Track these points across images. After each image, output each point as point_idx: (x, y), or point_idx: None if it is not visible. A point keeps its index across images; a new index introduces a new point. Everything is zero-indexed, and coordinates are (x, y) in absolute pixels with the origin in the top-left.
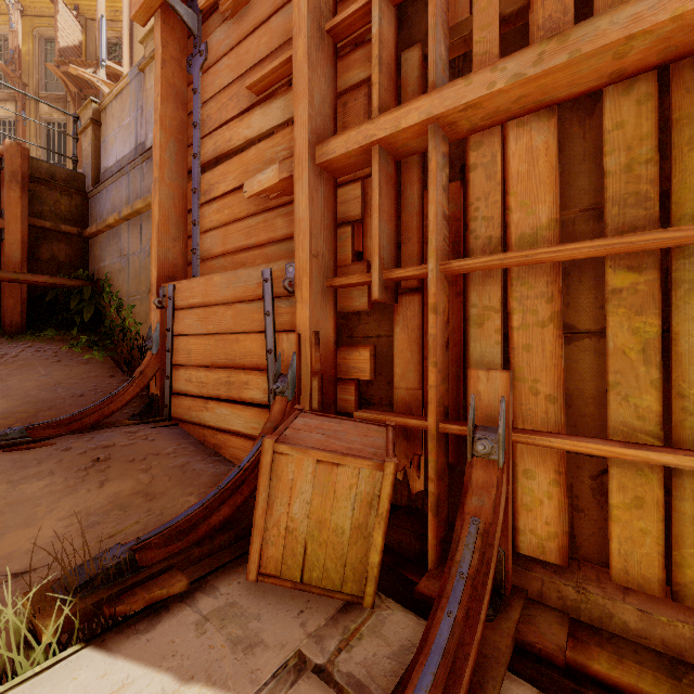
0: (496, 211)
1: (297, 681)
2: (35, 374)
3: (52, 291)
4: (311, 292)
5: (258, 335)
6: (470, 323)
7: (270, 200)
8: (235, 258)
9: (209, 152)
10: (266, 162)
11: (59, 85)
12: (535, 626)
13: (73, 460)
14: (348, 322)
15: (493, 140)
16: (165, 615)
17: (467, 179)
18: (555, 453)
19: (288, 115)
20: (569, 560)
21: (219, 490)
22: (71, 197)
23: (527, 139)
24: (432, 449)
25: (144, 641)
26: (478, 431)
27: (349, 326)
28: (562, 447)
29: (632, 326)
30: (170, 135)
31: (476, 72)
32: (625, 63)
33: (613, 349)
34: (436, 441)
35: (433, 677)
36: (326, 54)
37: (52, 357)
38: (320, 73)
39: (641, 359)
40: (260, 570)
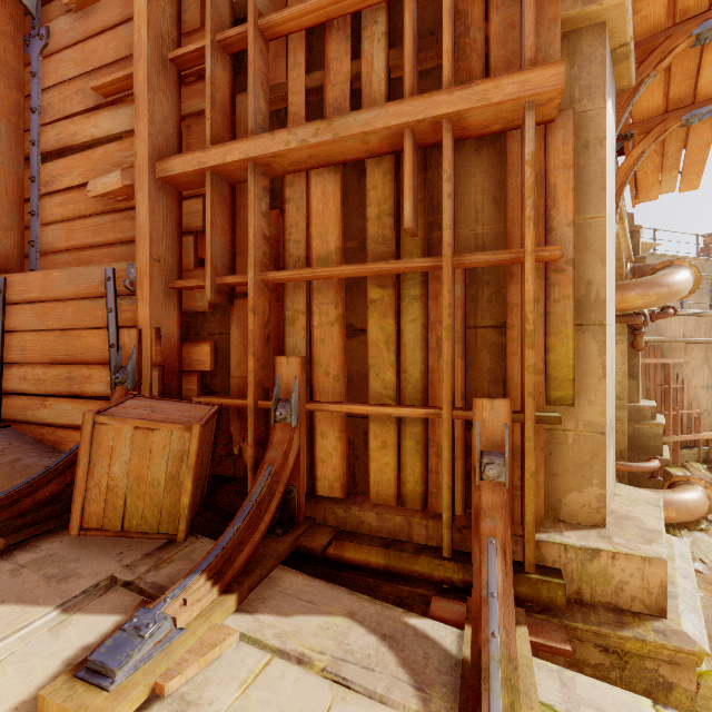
0: (303, 237)
1: (106, 593)
2: None
3: None
4: (152, 292)
5: (101, 331)
6: (286, 322)
7: (118, 202)
8: (81, 255)
9: (51, 142)
10: (114, 164)
11: None
12: (312, 537)
13: None
14: (195, 321)
15: (302, 182)
16: None
17: (284, 209)
18: (339, 418)
19: None
20: (351, 494)
21: (47, 470)
22: None
23: (323, 186)
24: (251, 421)
25: None
26: (280, 402)
27: (196, 325)
28: (334, 410)
29: (381, 326)
30: (1, 115)
31: (278, 131)
32: (371, 147)
33: (371, 341)
34: (254, 415)
35: (209, 562)
36: (170, 80)
37: None
38: (162, 96)
39: (386, 348)
40: (83, 526)
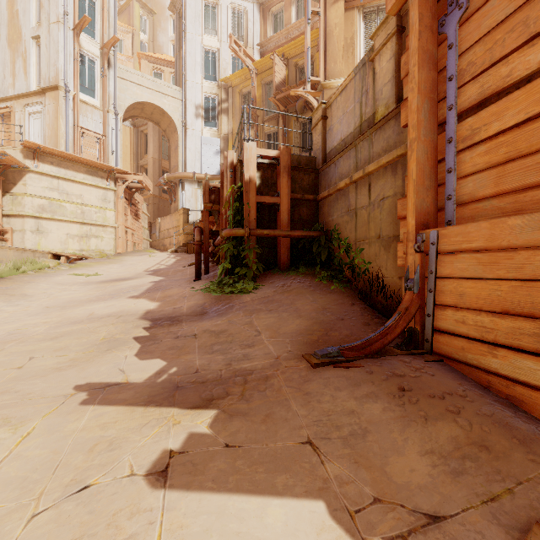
0: None
1: None
2: (307, 300)
3: (301, 240)
4: None
5: None
6: None
7: None
8: (520, 197)
9: (471, 97)
10: None
11: (273, 109)
12: None
13: (388, 387)
14: None
15: None
16: None
17: None
18: None
19: None
20: None
21: None
22: (309, 175)
23: None
24: None
25: None
26: None
27: None
28: None
29: None
30: (424, 96)
31: None
32: None
33: None
34: None
35: None
36: None
37: (310, 287)
38: None
39: None
40: None
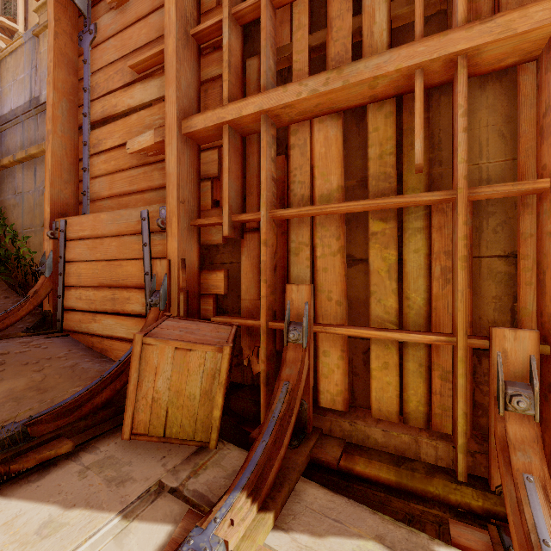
0: (306, 178)
1: (156, 499)
2: None
3: None
4: (179, 229)
5: (138, 261)
6: (290, 253)
7: (149, 156)
8: (120, 200)
9: (98, 113)
10: (145, 126)
11: None
12: (323, 448)
13: None
14: (210, 252)
15: (305, 130)
16: (53, 469)
17: (289, 154)
18: (341, 338)
19: (163, 93)
20: (350, 407)
21: (102, 379)
22: None
23: (325, 131)
24: (263, 340)
25: (35, 487)
26: (291, 325)
27: (210, 255)
28: (341, 333)
29: (383, 256)
30: (63, 95)
31: (290, 84)
32: (376, 91)
33: (372, 270)
34: (266, 334)
35: (247, 479)
36: (192, 52)
37: None
38: (186, 65)
39: (387, 276)
40: (133, 431)
